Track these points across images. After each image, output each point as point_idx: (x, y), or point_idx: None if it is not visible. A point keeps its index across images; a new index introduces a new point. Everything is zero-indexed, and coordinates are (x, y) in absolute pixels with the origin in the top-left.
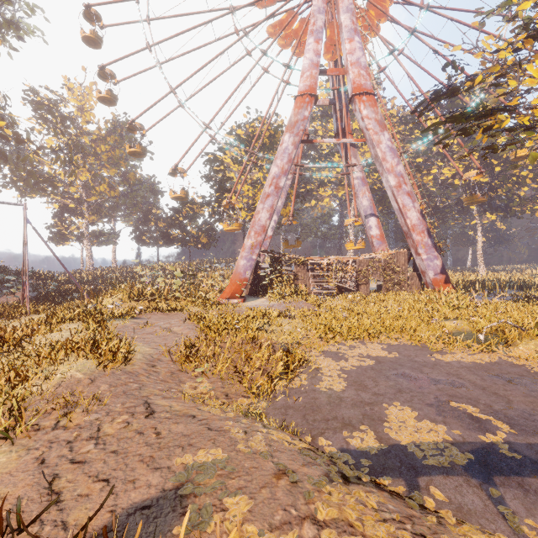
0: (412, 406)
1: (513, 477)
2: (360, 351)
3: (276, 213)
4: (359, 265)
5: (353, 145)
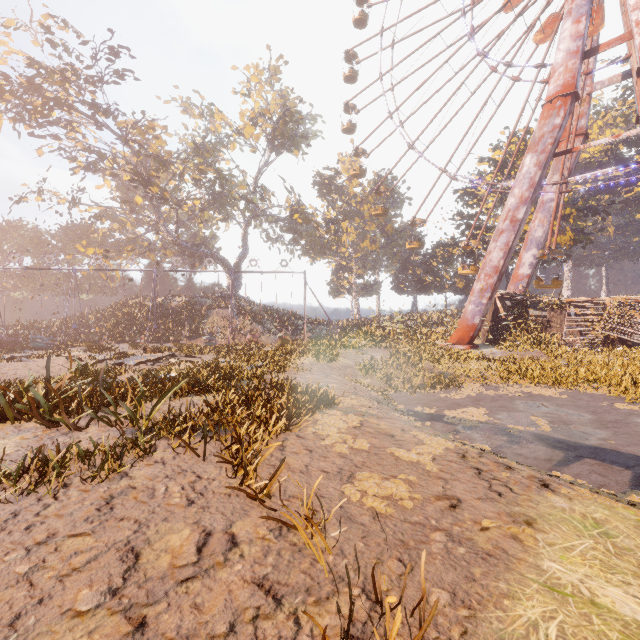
0: (492, 411)
1: (487, 433)
2: (525, 389)
3: (535, 246)
4: None
5: None
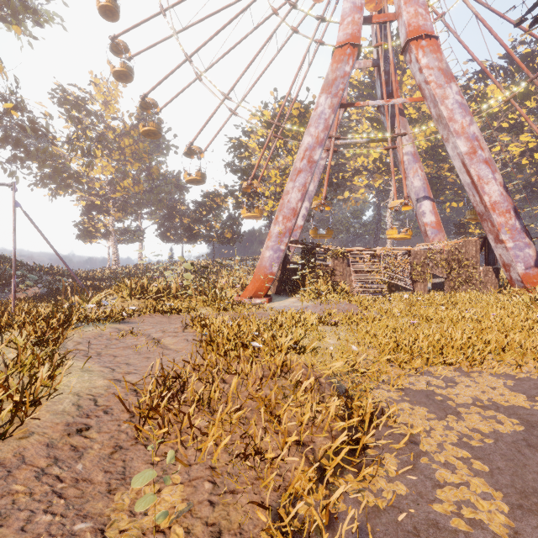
0: None
1: None
2: (471, 392)
3: (307, 199)
4: (414, 257)
5: (402, 114)
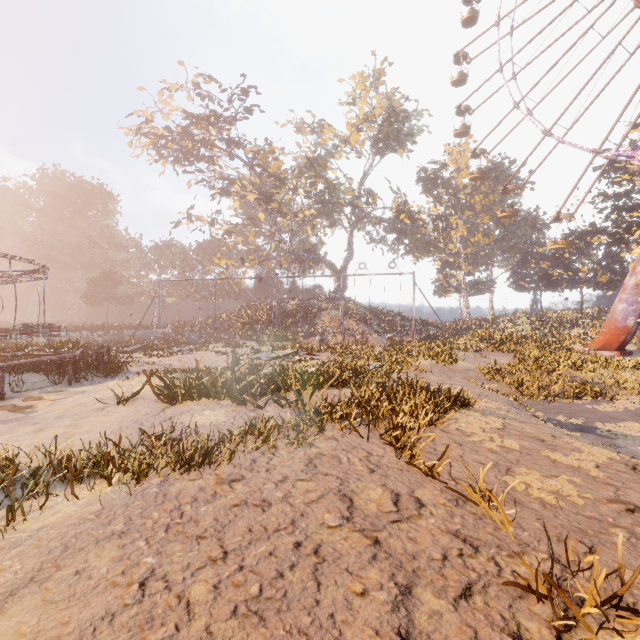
0: None
1: None
2: None
3: None
4: None
5: None
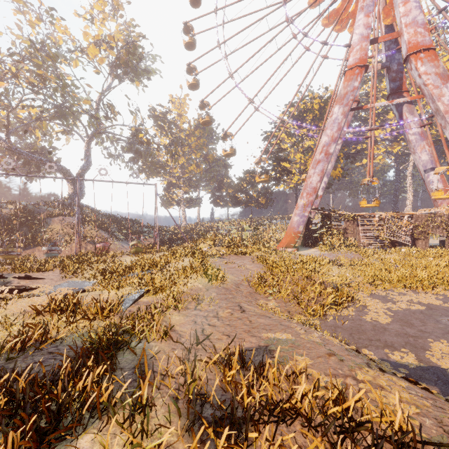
0: None
1: None
2: (410, 298)
3: (325, 176)
4: (415, 220)
5: (409, 102)
